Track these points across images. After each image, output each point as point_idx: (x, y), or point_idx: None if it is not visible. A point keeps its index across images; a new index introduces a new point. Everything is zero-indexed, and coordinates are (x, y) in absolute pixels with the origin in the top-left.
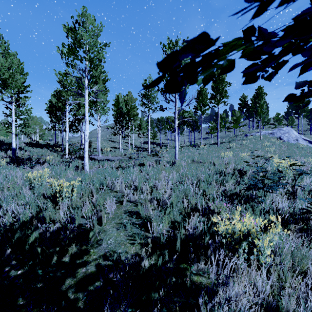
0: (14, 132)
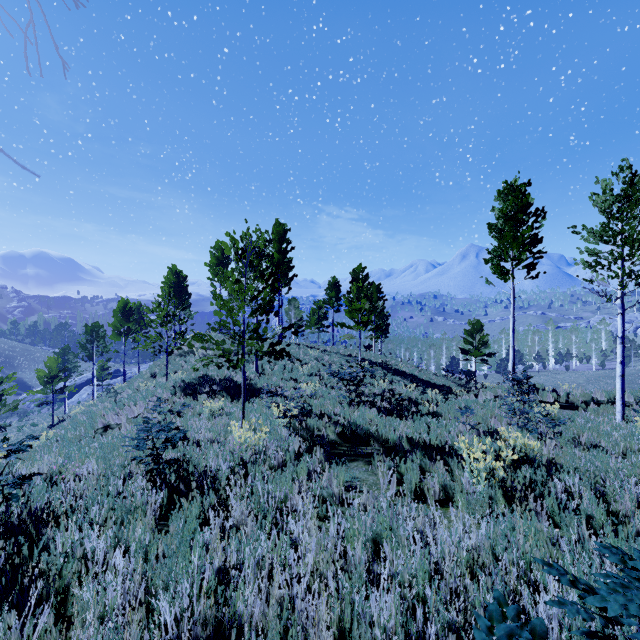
0: None
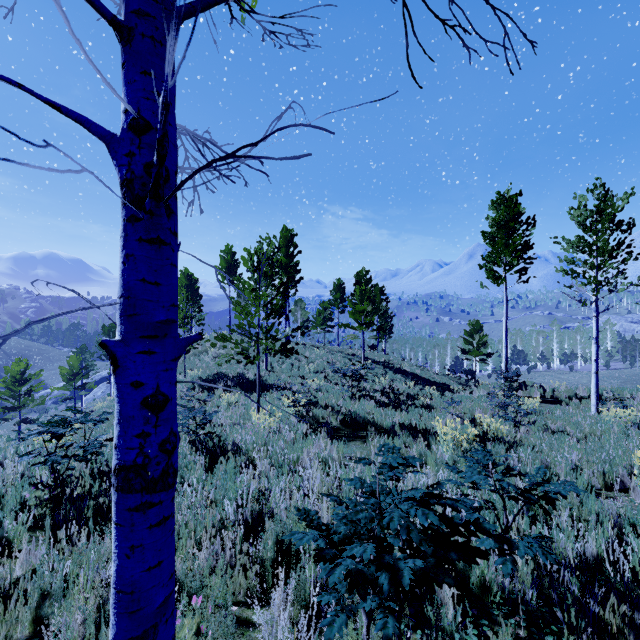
0: None
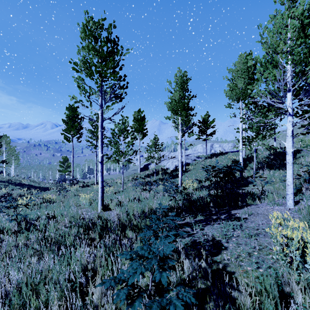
0: (241, 149)
